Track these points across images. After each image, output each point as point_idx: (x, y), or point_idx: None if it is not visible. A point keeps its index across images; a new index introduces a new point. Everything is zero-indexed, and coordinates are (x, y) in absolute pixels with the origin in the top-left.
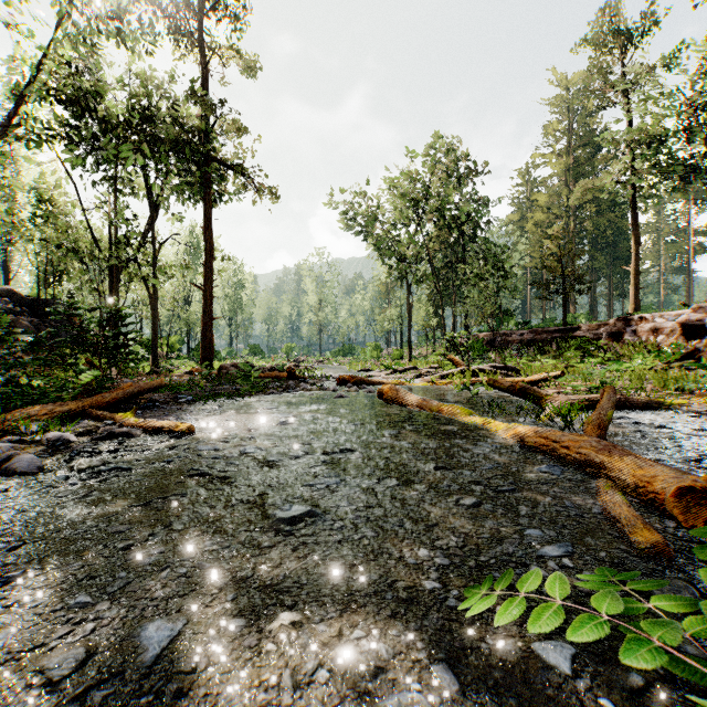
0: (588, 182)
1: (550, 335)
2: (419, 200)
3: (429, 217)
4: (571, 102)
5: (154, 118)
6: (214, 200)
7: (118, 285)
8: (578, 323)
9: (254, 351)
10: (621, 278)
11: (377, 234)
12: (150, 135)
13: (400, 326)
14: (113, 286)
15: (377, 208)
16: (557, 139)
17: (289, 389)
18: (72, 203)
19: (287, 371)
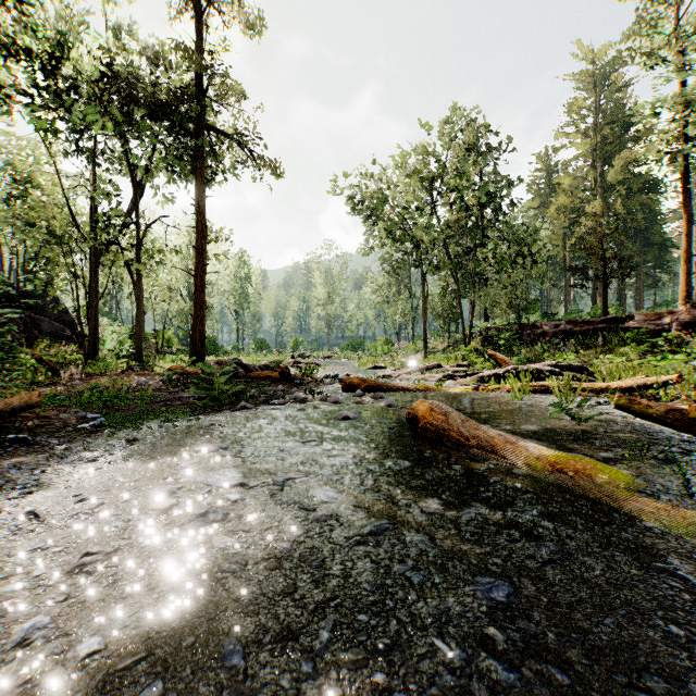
0: (629, 154)
1: (593, 326)
2: (436, 176)
3: (444, 200)
4: (607, 66)
5: (133, 77)
6: (210, 179)
7: (97, 271)
8: (620, 313)
9: (260, 346)
10: (652, 267)
11: (389, 218)
12: (128, 95)
13: (412, 319)
14: (91, 272)
15: (389, 188)
16: (582, 118)
17: (275, 398)
18: (52, 182)
19: (279, 371)
